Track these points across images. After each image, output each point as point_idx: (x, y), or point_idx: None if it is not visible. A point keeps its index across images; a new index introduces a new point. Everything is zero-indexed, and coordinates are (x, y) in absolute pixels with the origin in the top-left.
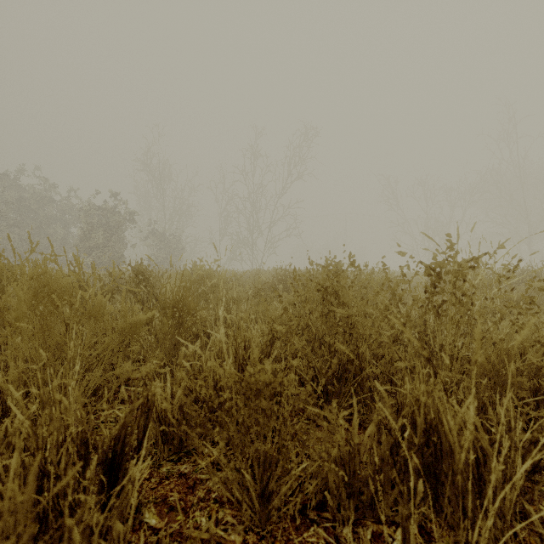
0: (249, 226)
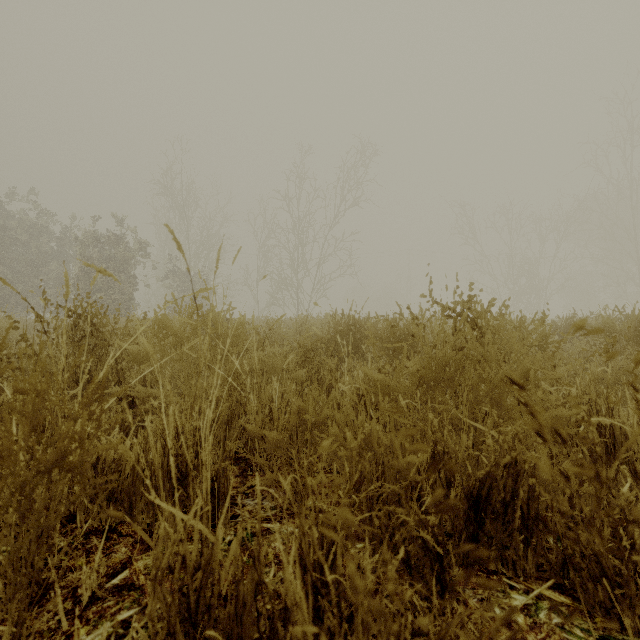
0: (293, 263)
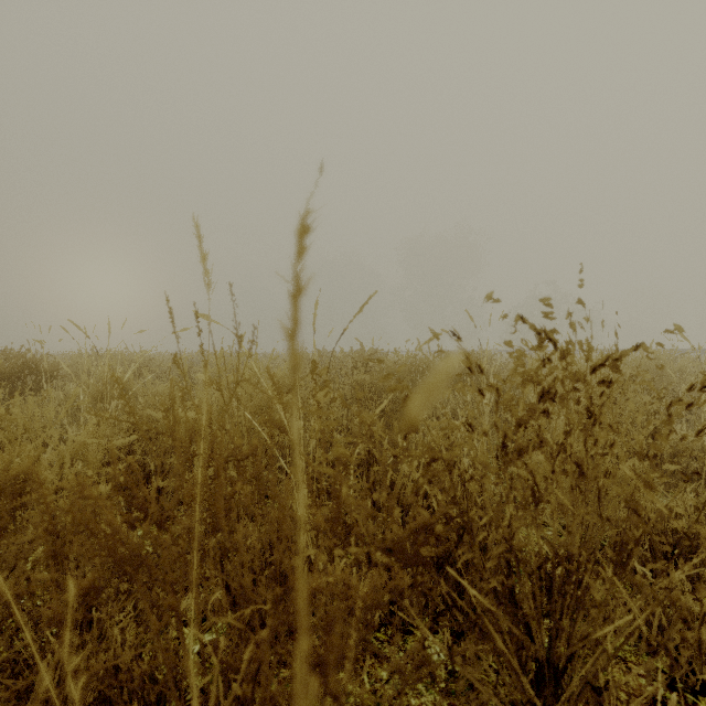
0: None
